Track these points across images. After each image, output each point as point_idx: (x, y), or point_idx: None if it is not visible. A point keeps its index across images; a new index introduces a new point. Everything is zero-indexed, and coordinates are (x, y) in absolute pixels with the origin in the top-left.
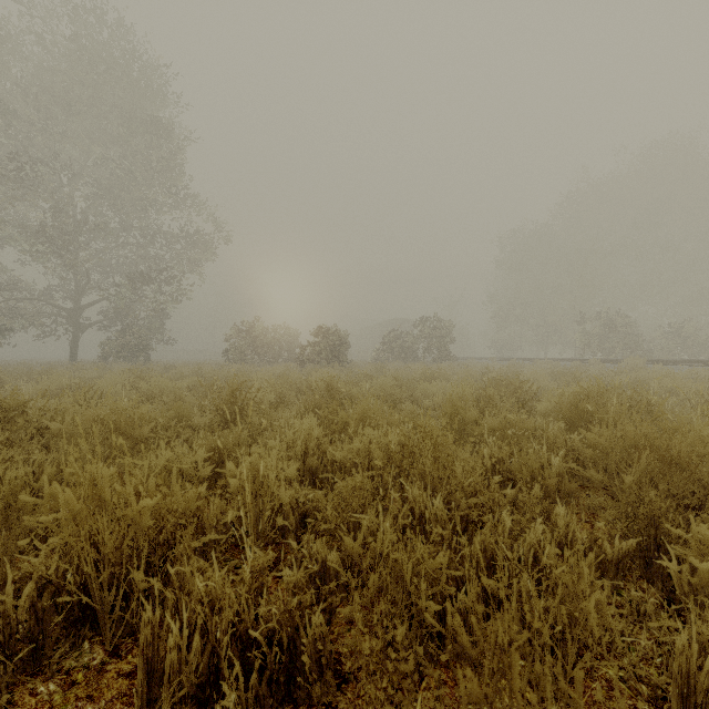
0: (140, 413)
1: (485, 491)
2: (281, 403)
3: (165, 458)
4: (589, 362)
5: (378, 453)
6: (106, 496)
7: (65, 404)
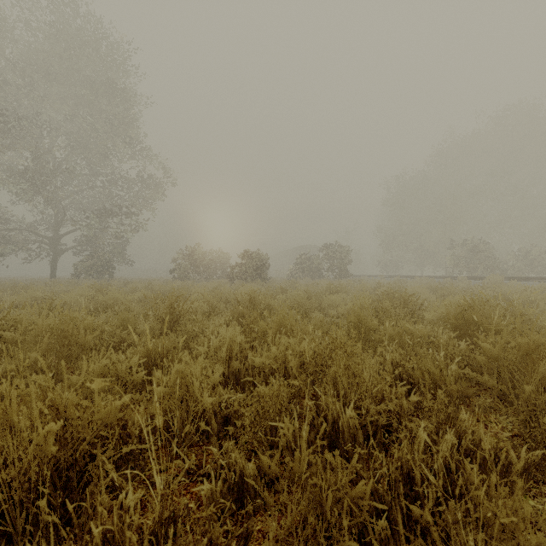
0: (86, 323)
1: (393, 398)
2: (213, 312)
3: (102, 364)
4: (458, 279)
5: (293, 363)
6: (14, 417)
7: (25, 315)
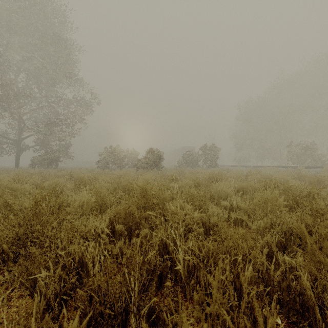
0: None
1: None
2: (104, 204)
3: None
4: (298, 168)
5: None
6: None
7: None
